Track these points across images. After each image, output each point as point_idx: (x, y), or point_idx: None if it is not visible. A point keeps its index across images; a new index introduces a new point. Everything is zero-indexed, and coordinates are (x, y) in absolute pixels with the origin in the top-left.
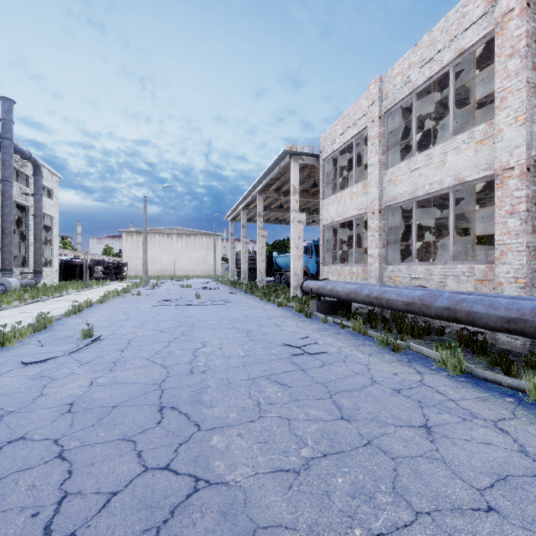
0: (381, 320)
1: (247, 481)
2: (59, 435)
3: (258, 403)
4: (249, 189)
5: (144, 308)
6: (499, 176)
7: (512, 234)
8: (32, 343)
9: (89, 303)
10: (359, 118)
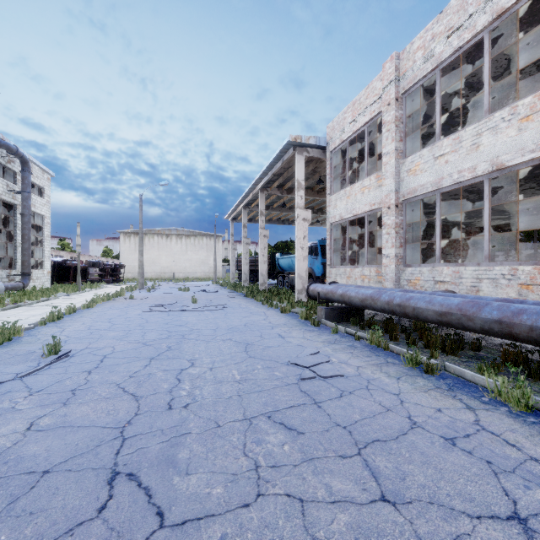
0: (400, 330)
1: None
2: None
3: (256, 465)
4: (251, 186)
5: (133, 314)
6: None
7: None
8: None
9: (72, 309)
10: (372, 103)
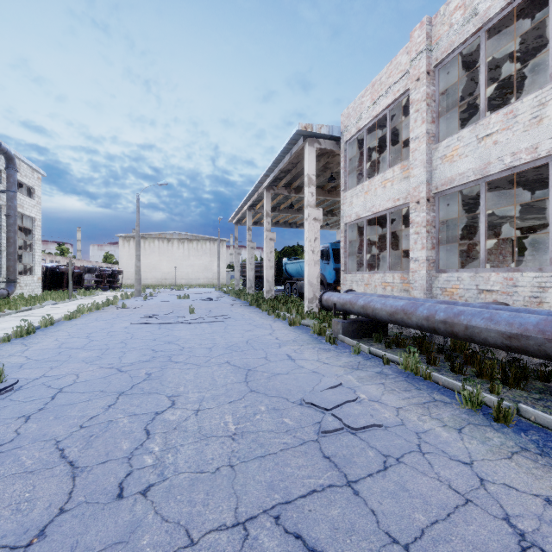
0: (437, 349)
1: None
2: None
3: None
4: (255, 185)
5: (118, 328)
6: None
7: None
8: None
9: (49, 321)
10: (396, 81)
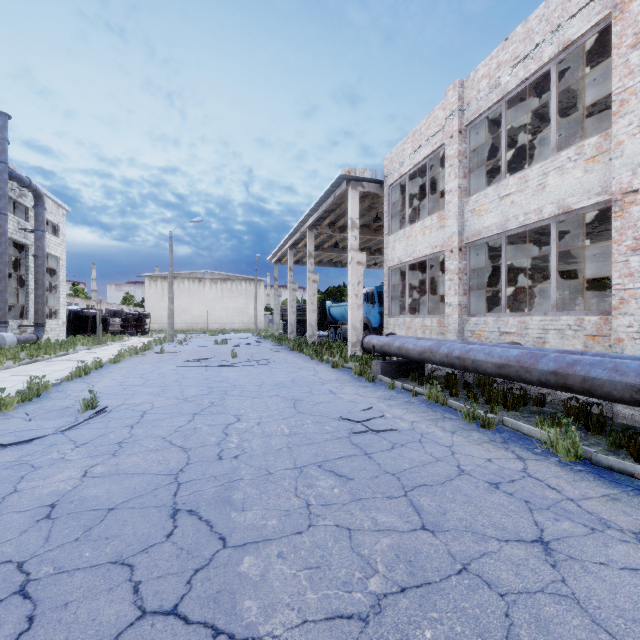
0: (463, 385)
1: (290, 635)
2: (27, 555)
3: (307, 504)
4: (298, 224)
5: (167, 370)
6: (618, 201)
7: (635, 277)
8: (18, 417)
9: (98, 364)
10: (434, 134)
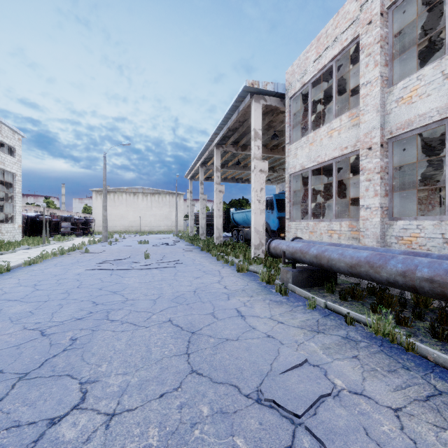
0: (399, 304)
1: None
2: None
3: None
4: (206, 143)
5: (71, 274)
6: None
7: None
8: None
9: (5, 267)
10: (343, 30)
